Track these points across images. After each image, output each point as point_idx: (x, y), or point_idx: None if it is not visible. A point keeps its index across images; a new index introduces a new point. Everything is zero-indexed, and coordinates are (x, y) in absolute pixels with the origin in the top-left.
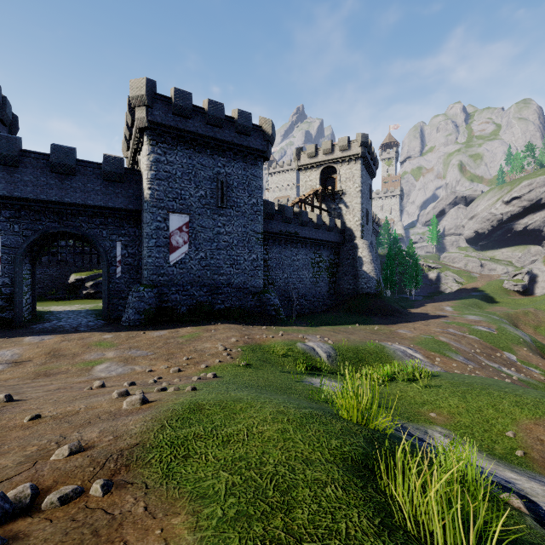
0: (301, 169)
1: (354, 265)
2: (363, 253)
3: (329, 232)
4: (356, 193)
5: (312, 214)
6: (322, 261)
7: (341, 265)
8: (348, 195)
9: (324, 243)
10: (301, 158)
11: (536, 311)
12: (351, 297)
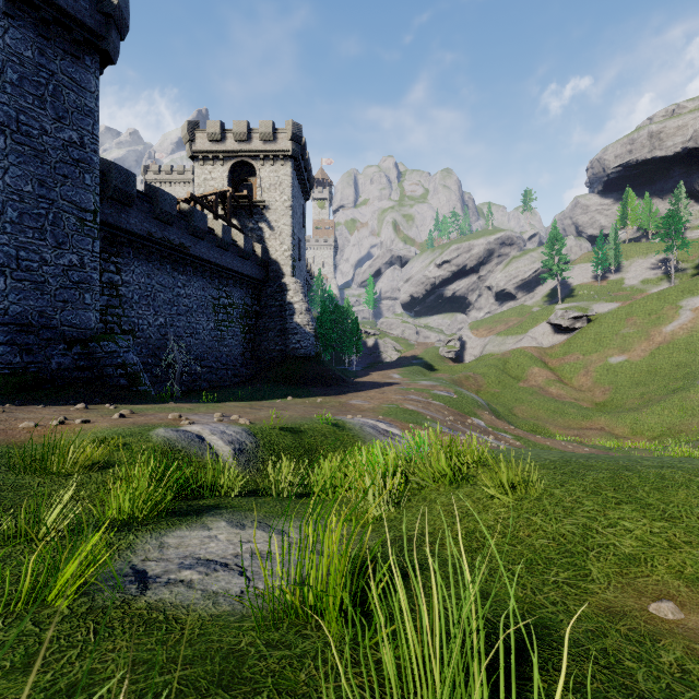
0: (198, 158)
1: (282, 315)
2: (295, 297)
3: (245, 259)
4: (285, 209)
5: (215, 222)
6: (232, 304)
7: (263, 315)
8: (274, 210)
9: (236, 277)
10: (198, 140)
11: (475, 375)
12: (278, 363)
